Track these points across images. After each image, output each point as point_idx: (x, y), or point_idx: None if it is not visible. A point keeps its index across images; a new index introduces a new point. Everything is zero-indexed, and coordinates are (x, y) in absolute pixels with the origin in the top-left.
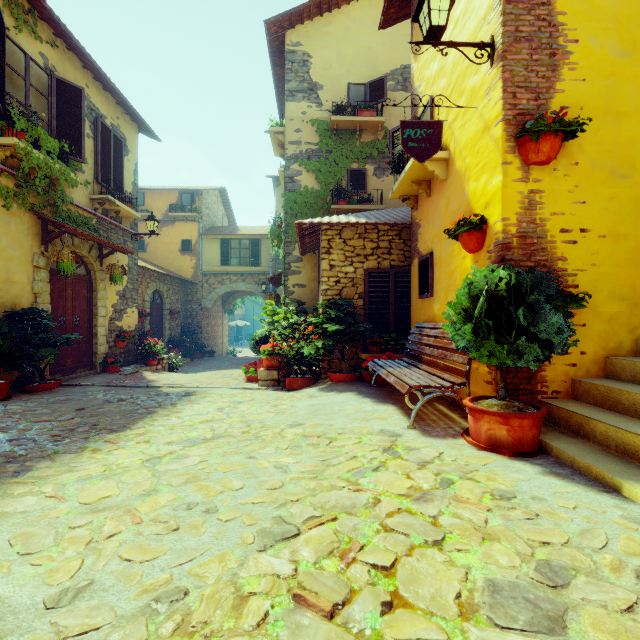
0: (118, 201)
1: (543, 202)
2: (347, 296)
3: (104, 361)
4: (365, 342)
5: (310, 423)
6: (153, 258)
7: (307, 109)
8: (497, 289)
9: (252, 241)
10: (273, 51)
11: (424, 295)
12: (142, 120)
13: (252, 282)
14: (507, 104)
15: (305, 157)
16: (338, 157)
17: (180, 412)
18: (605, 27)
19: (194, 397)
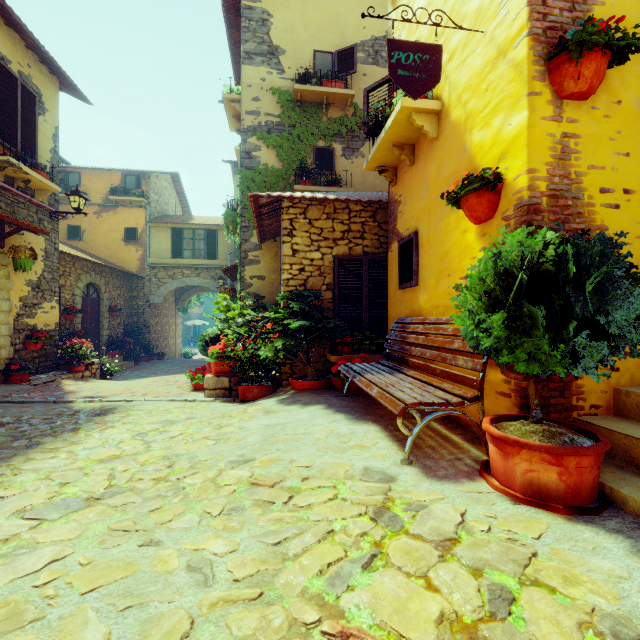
0: (25, 166)
1: (579, 150)
2: (313, 287)
3: (6, 368)
4: (334, 342)
5: (262, 458)
6: (91, 247)
7: (267, 75)
8: (540, 261)
9: (208, 231)
10: (227, 7)
11: (406, 284)
12: (63, 73)
13: (208, 277)
14: (535, 12)
15: (265, 130)
16: (302, 132)
17: (78, 443)
18: None
19: (112, 416)
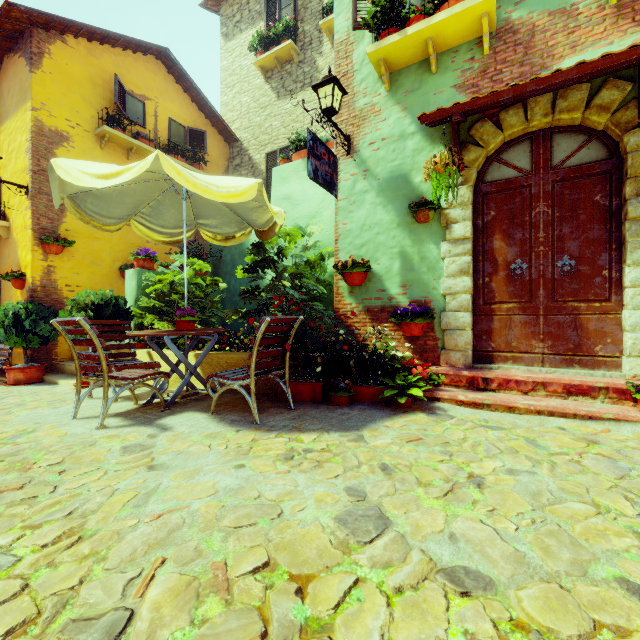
0: None
1: (56, 271)
2: None
3: None
4: None
5: None
6: None
7: None
8: (20, 313)
9: None
10: None
11: None
12: None
13: None
14: (35, 222)
15: None
16: None
17: None
18: None
19: None
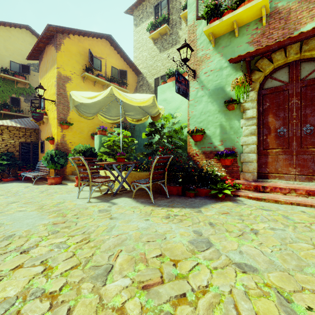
0: None
1: (66, 136)
2: (11, 151)
3: None
4: (20, 167)
5: None
6: None
7: None
8: (53, 154)
9: None
10: None
11: (42, 152)
12: None
13: None
14: (58, 116)
15: None
16: (4, 90)
17: None
18: None
19: None
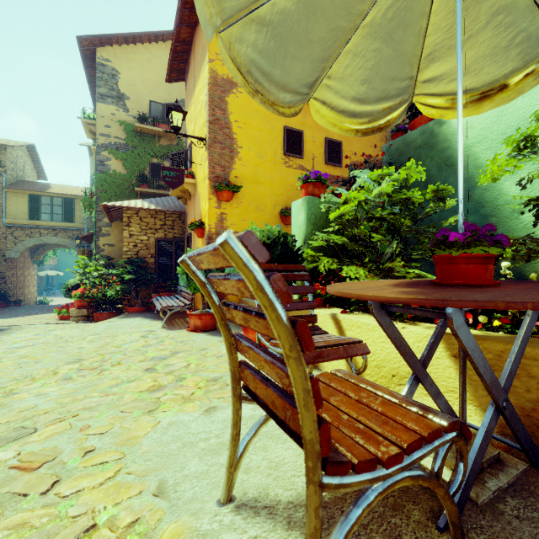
0: None
1: (227, 219)
2: (143, 256)
3: None
4: (155, 286)
5: (105, 333)
6: None
7: (116, 112)
8: None
9: (65, 199)
10: (85, 57)
11: None
12: None
13: (65, 236)
14: (210, 171)
15: (114, 148)
16: (142, 152)
17: (1, 338)
18: (254, 144)
19: (10, 331)
